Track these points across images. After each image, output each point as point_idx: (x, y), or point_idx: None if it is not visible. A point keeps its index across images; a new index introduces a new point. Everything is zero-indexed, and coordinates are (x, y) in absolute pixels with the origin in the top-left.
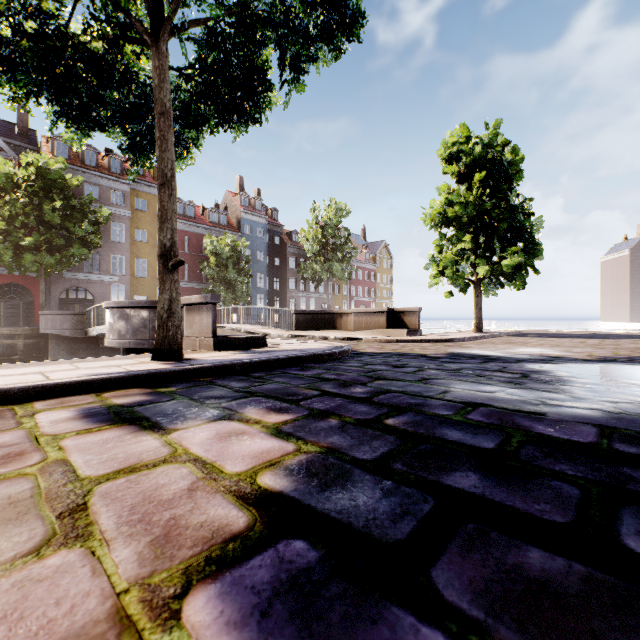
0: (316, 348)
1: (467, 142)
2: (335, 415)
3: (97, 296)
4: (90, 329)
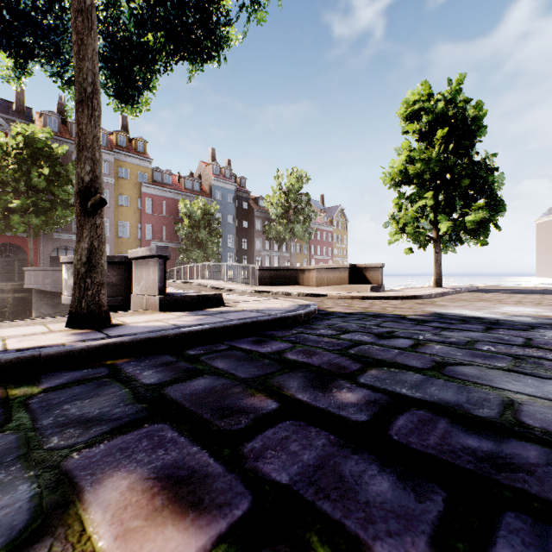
0: (278, 307)
1: (429, 99)
2: (319, 529)
3: None
4: None
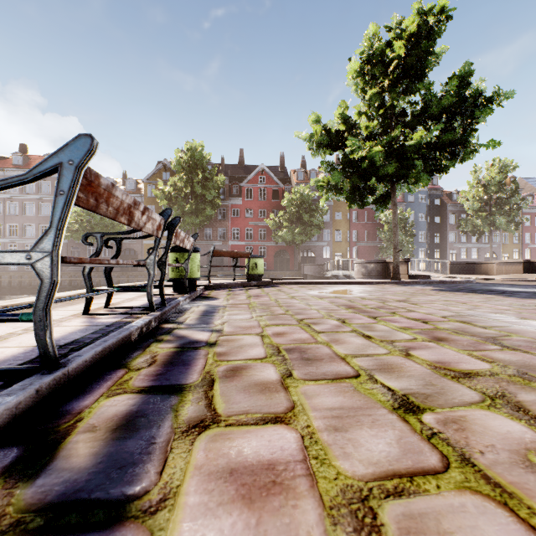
0: (455, 280)
1: None
2: (448, 288)
3: (316, 254)
4: (327, 272)
